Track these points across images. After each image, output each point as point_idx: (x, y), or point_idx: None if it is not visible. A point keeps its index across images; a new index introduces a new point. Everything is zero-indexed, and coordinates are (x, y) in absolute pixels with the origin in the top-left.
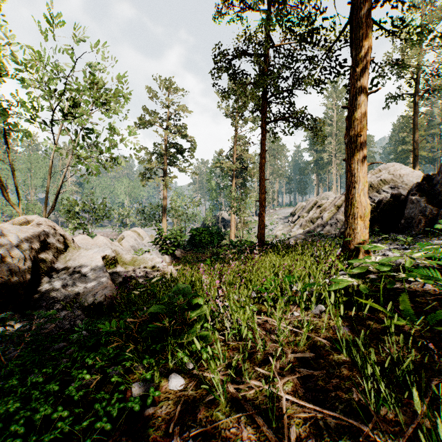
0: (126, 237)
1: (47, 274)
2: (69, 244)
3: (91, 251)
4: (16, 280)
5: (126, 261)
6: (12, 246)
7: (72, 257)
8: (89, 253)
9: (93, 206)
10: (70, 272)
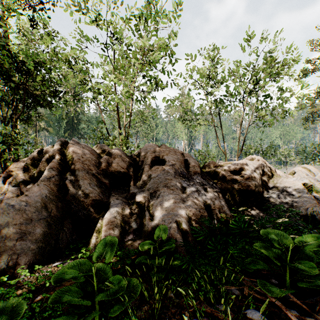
0: (296, 172)
1: (265, 190)
2: (273, 173)
3: (290, 179)
4: (257, 190)
5: (318, 190)
6: (253, 171)
7: (277, 181)
8: (289, 180)
9: (262, 148)
10: (280, 191)
